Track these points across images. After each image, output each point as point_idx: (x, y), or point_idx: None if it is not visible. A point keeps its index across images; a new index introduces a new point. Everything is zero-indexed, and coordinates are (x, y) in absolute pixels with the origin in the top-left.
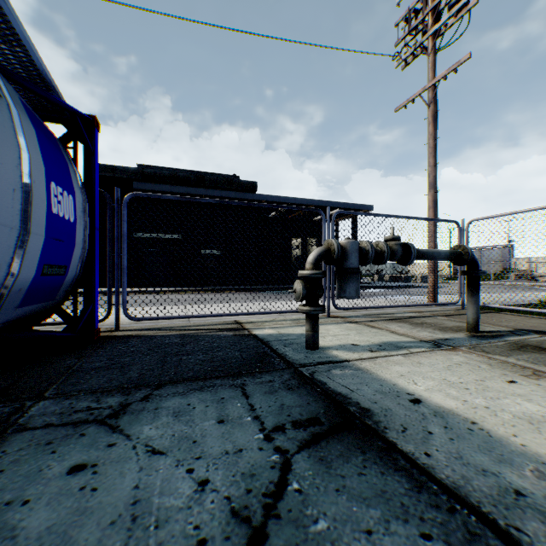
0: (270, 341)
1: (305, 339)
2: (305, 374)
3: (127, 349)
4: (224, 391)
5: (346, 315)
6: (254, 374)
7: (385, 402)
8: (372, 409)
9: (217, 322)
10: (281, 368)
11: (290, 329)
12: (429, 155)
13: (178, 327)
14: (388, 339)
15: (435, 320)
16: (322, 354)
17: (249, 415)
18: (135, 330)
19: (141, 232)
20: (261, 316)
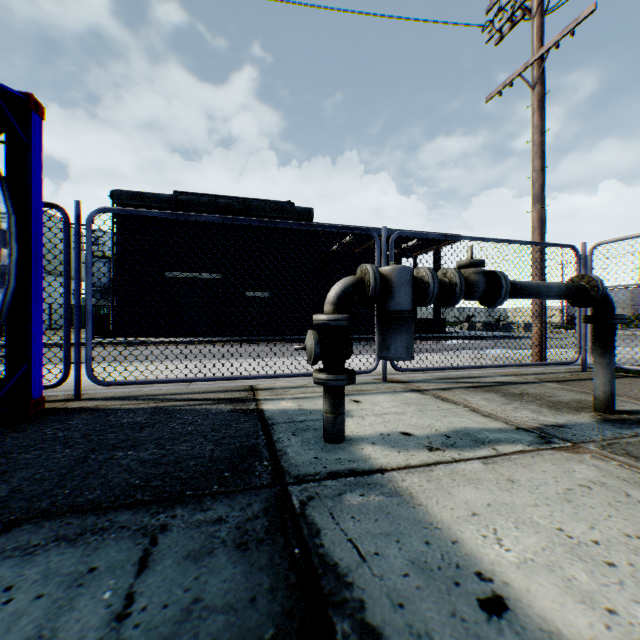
0: (276, 424)
1: (323, 426)
2: (292, 504)
3: (54, 434)
4: (114, 545)
5: (411, 378)
6: (202, 500)
7: (422, 604)
8: (387, 630)
9: (225, 388)
10: (259, 486)
11: (319, 402)
12: (533, 156)
13: (165, 394)
14: (463, 425)
15: (542, 389)
16: (345, 453)
17: (99, 637)
18: (101, 399)
19: (174, 271)
20: (292, 378)
